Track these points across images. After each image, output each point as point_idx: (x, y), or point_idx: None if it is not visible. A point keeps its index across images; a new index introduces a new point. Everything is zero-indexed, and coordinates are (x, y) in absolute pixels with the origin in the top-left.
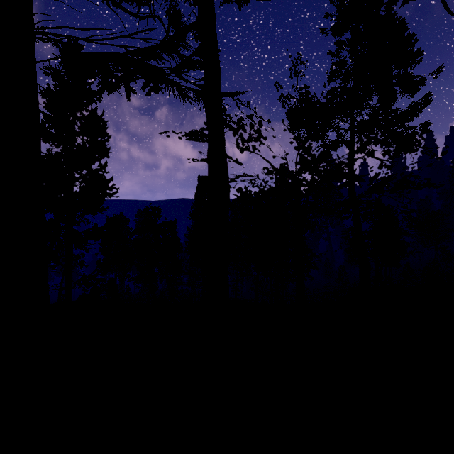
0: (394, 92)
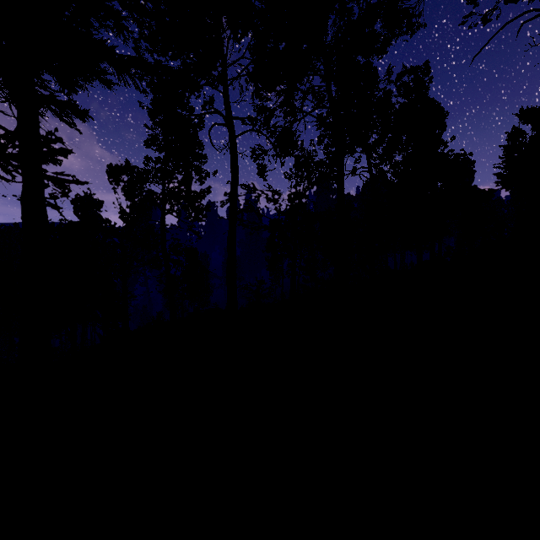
0: (190, 179)
